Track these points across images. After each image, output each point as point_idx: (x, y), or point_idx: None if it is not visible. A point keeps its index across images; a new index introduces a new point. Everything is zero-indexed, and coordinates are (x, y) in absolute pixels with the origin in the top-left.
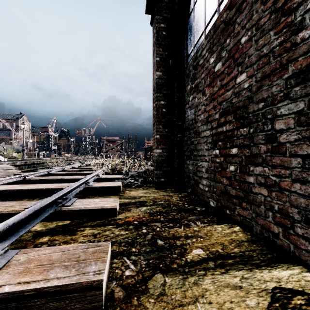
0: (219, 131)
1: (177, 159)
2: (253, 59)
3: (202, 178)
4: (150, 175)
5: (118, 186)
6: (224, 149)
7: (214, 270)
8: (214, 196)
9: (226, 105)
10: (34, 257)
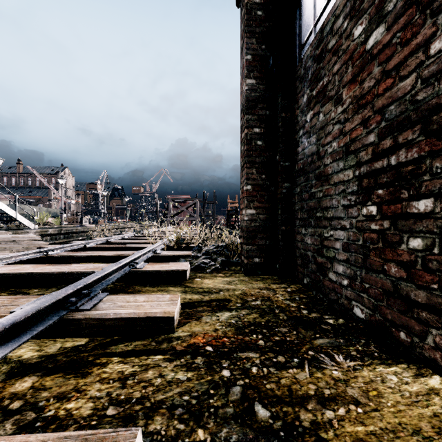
0: (377, 167)
1: (282, 226)
2: None
3: (335, 262)
4: (236, 252)
5: (183, 270)
6: (392, 204)
7: None
8: (364, 298)
9: (398, 110)
10: None
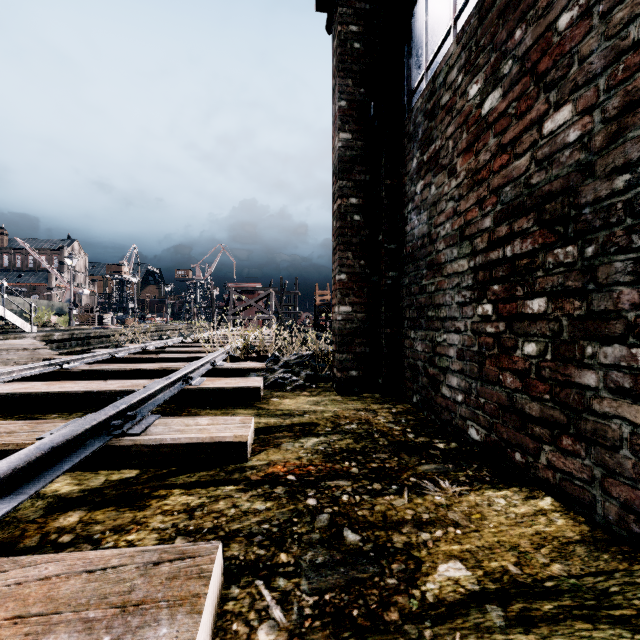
0: (493, 258)
1: (386, 328)
2: (595, 64)
3: (449, 373)
4: (327, 363)
5: (256, 387)
6: (508, 303)
7: (506, 635)
8: (479, 416)
9: (513, 193)
10: (12, 587)
